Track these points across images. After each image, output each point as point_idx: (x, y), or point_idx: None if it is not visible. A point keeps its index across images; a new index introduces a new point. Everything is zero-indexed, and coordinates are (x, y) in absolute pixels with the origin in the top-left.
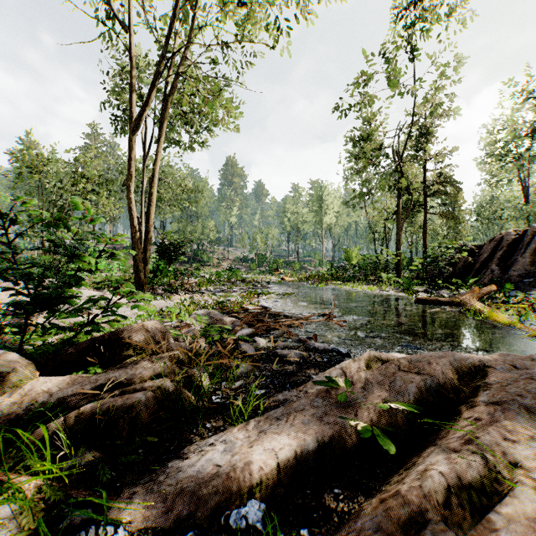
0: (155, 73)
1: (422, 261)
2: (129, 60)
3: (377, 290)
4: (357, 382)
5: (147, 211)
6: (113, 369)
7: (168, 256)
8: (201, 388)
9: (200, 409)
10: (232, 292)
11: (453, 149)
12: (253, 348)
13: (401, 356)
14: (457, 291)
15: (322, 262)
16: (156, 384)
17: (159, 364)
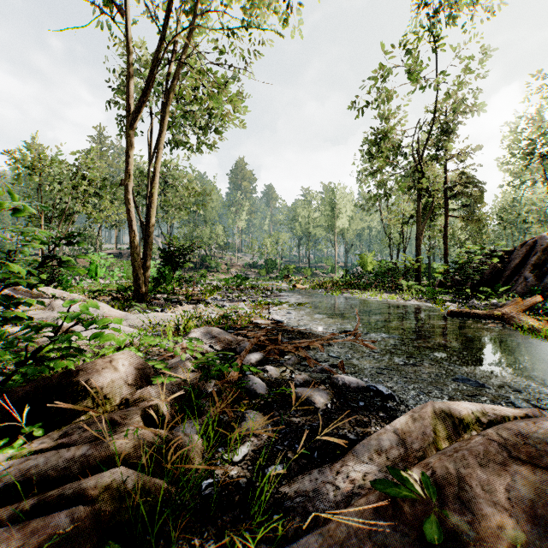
0: (155, 60)
1: (447, 268)
2: (127, 48)
3: (398, 299)
4: (442, 480)
5: (148, 213)
6: (53, 436)
7: (172, 262)
8: (186, 463)
9: (172, 538)
10: (240, 302)
11: (476, 147)
12: (264, 385)
13: (473, 405)
14: (486, 300)
15: (335, 268)
16: (105, 477)
17: (122, 429)
